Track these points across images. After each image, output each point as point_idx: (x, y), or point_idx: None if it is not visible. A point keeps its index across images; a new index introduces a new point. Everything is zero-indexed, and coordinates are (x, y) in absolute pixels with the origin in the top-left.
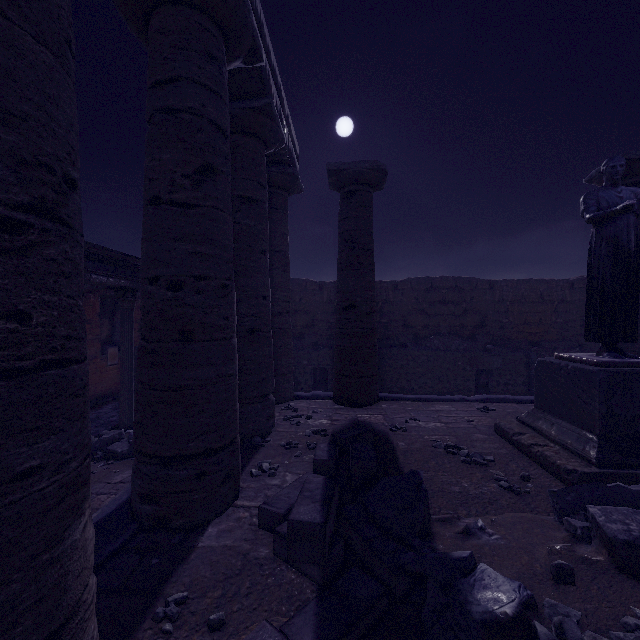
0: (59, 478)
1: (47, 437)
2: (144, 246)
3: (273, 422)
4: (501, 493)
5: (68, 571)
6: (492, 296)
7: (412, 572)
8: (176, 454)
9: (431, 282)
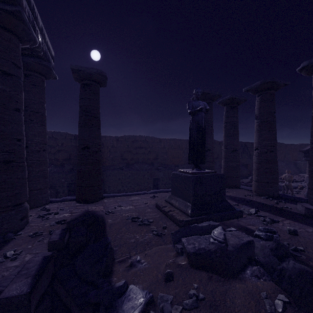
0: None
1: None
2: None
3: (26, 221)
4: (153, 237)
5: None
6: (160, 145)
7: (93, 303)
8: None
9: (134, 138)
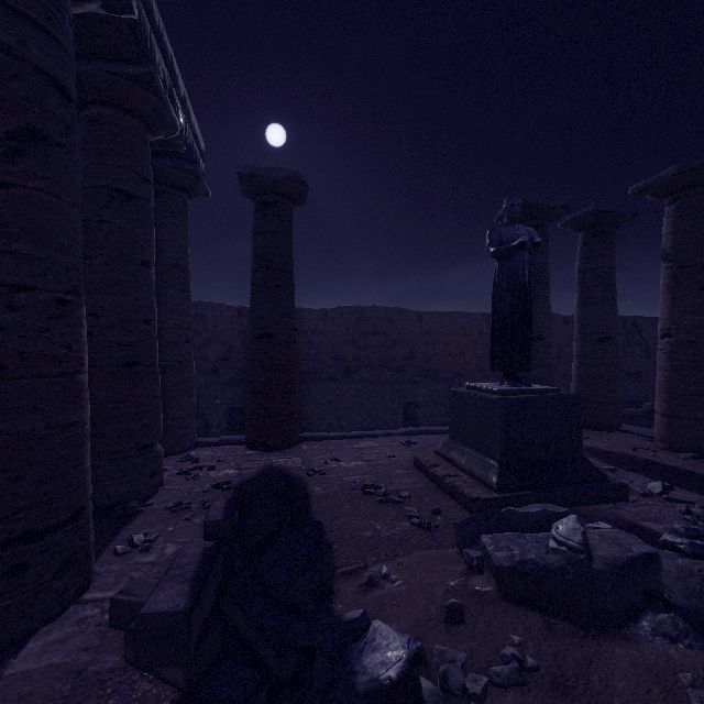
0: None
1: None
2: None
3: (160, 479)
4: (412, 531)
5: None
6: (420, 327)
7: (301, 647)
8: None
9: (362, 311)
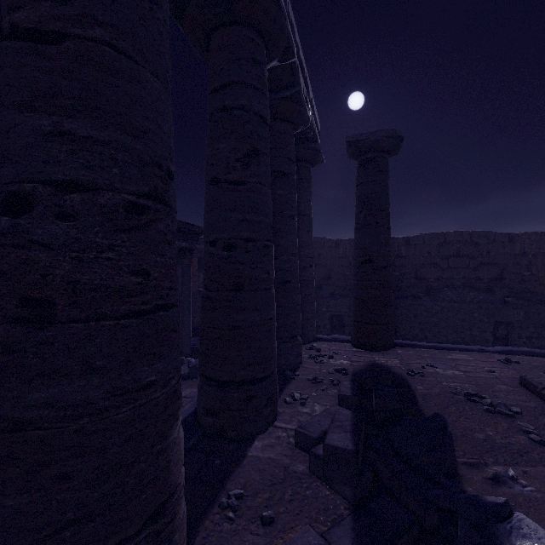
0: (166, 391)
1: (159, 360)
2: (206, 217)
3: (300, 359)
4: (532, 446)
5: (171, 460)
6: (511, 249)
7: (441, 508)
8: (230, 380)
9: (444, 237)
